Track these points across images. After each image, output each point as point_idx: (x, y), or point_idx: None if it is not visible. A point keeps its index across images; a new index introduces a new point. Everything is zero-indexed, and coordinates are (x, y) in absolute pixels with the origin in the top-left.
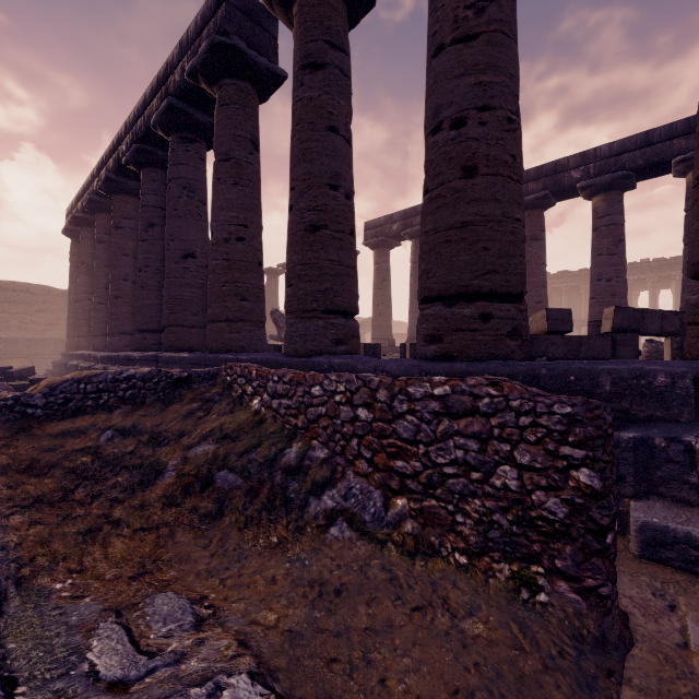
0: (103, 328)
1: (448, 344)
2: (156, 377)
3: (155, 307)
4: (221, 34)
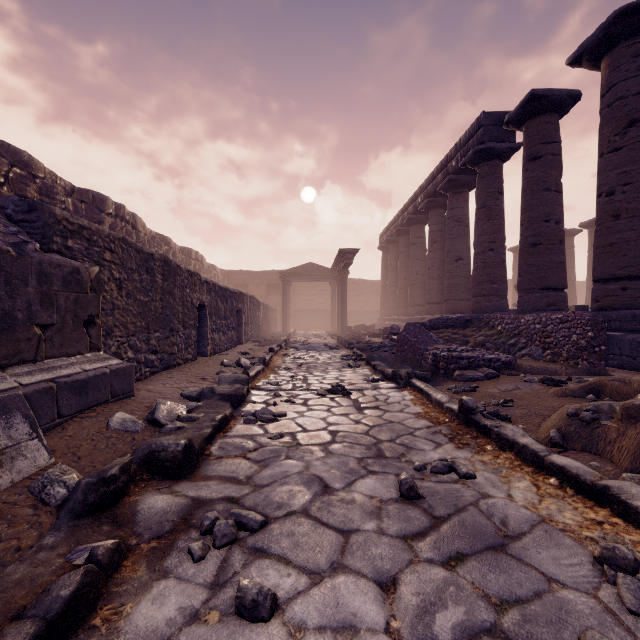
0: (403, 303)
1: (602, 303)
2: (460, 319)
3: (437, 289)
4: (480, 144)
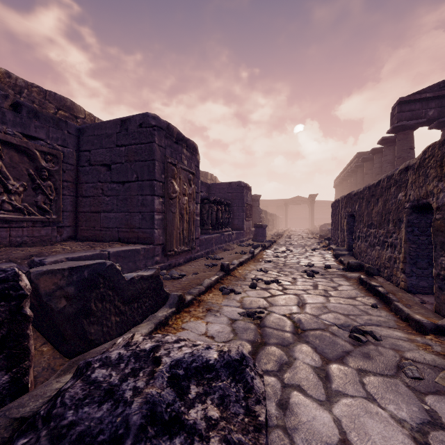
0: None
1: None
2: None
3: None
4: (356, 163)
